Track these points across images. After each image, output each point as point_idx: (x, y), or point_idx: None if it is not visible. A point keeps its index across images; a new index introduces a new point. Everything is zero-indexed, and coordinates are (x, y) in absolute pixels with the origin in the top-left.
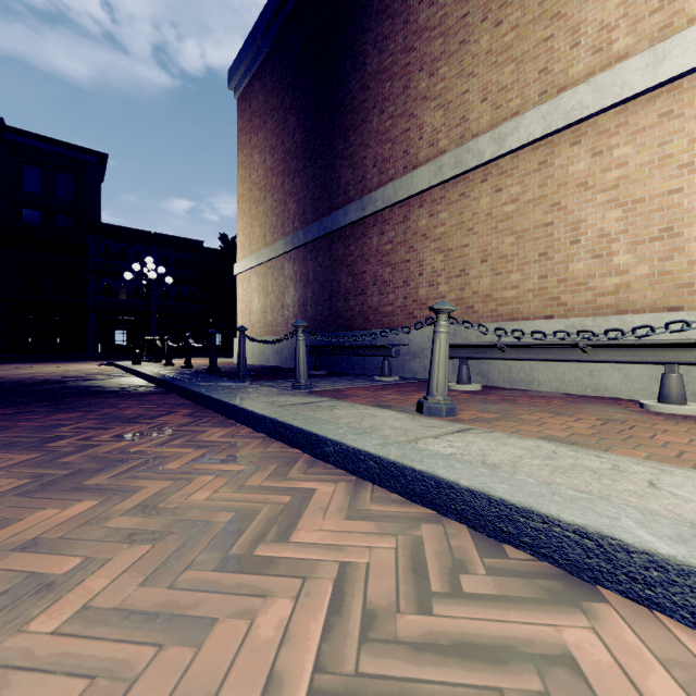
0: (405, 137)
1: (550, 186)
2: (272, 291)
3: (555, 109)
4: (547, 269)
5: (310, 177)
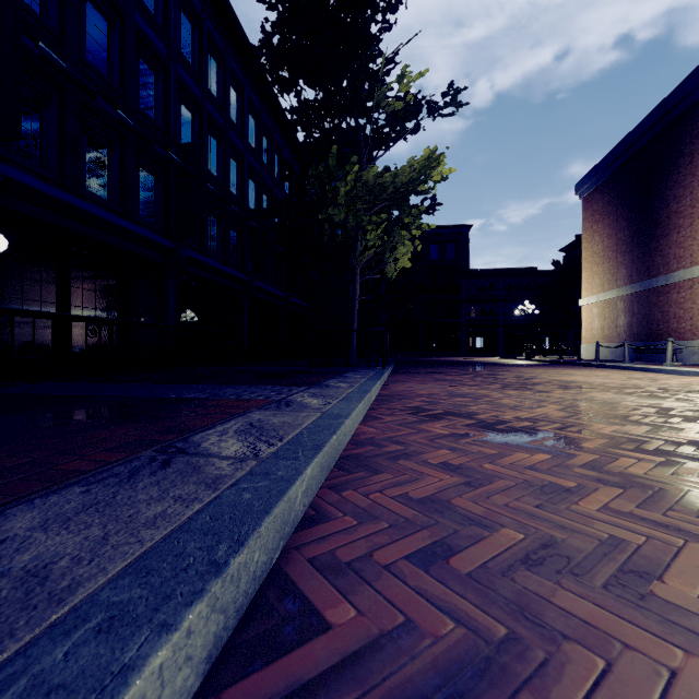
0: (690, 248)
1: None
2: (608, 317)
3: None
4: None
5: (635, 257)
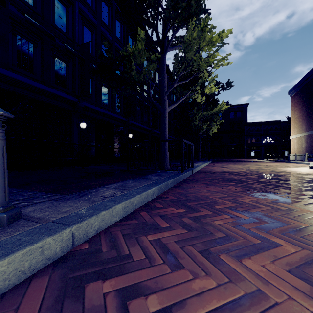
0: None
1: None
2: (299, 144)
3: None
4: None
5: (307, 121)
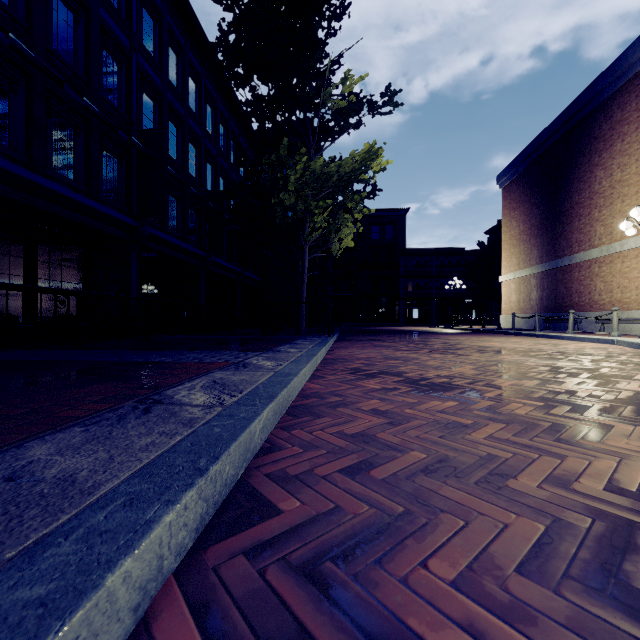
0: (589, 234)
1: (638, 264)
2: (523, 292)
3: (638, 240)
4: (637, 293)
5: (545, 240)
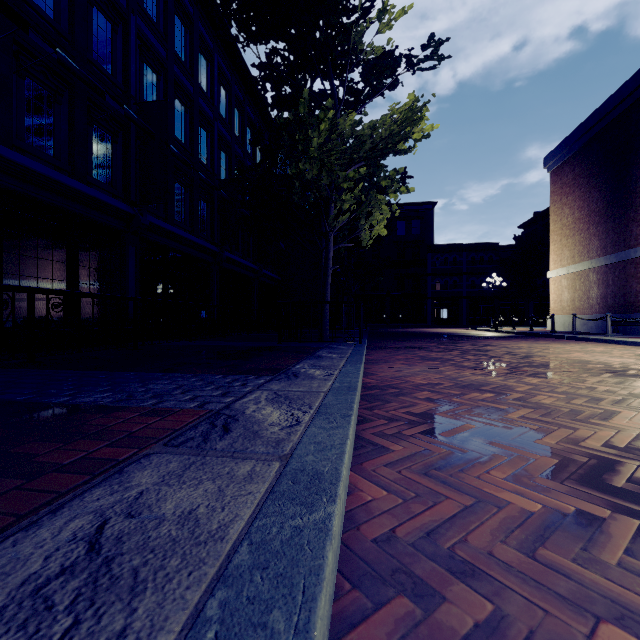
0: None
1: None
2: (579, 289)
3: None
4: None
5: (609, 228)
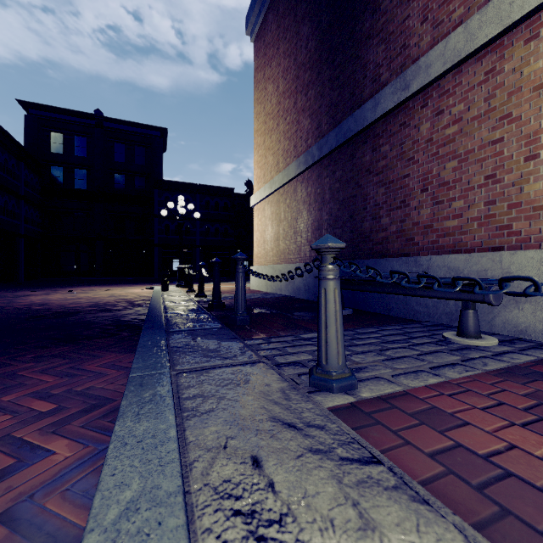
0: None
1: None
2: (284, 218)
3: None
4: None
5: (326, 82)
